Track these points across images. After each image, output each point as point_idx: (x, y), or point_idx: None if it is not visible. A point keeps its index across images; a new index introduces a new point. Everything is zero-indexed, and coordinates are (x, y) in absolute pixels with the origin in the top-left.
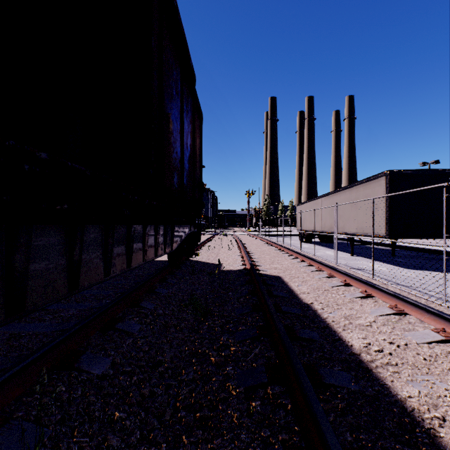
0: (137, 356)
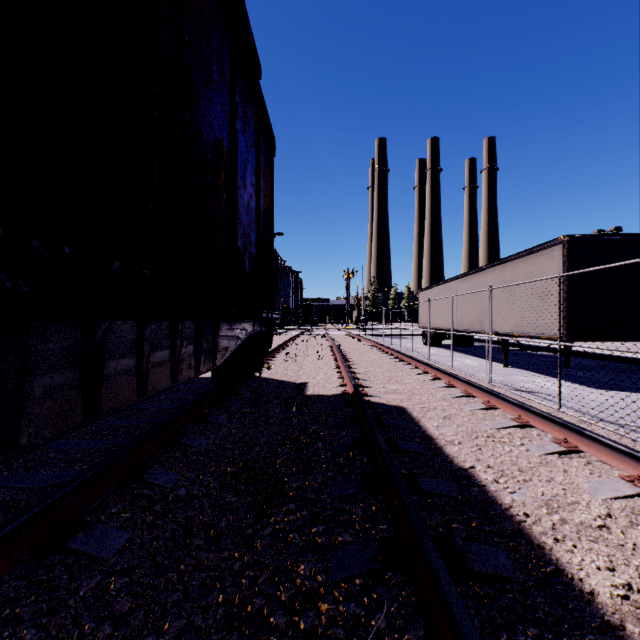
0: None
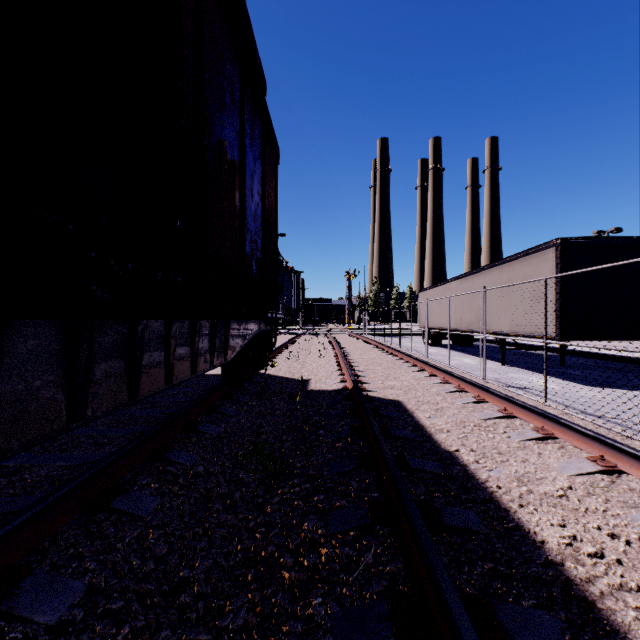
0: (140, 572)
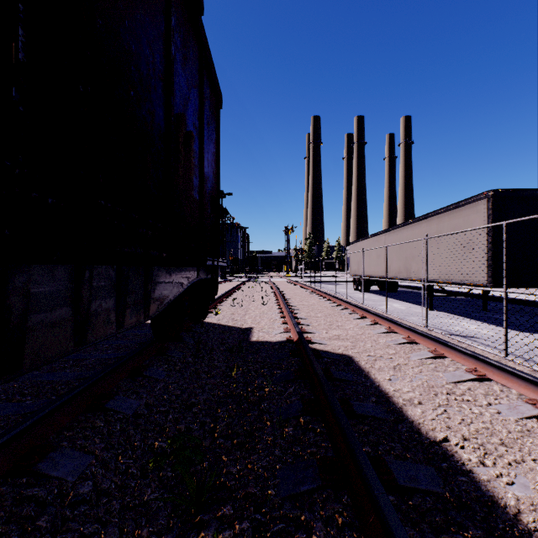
0: None
